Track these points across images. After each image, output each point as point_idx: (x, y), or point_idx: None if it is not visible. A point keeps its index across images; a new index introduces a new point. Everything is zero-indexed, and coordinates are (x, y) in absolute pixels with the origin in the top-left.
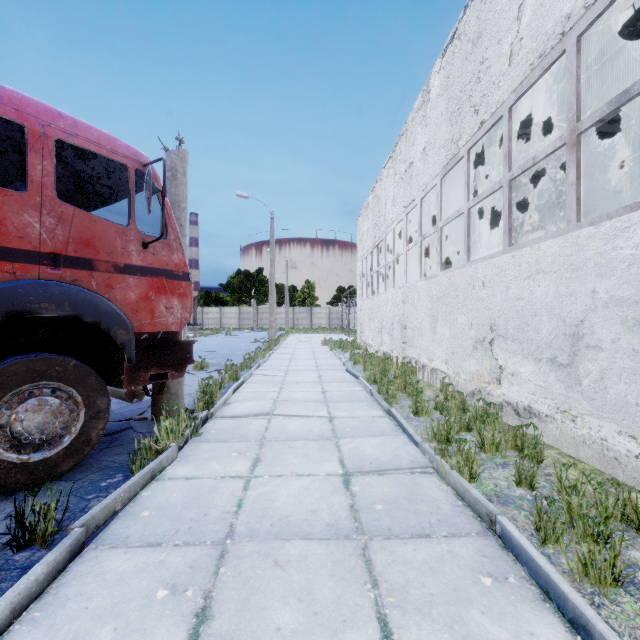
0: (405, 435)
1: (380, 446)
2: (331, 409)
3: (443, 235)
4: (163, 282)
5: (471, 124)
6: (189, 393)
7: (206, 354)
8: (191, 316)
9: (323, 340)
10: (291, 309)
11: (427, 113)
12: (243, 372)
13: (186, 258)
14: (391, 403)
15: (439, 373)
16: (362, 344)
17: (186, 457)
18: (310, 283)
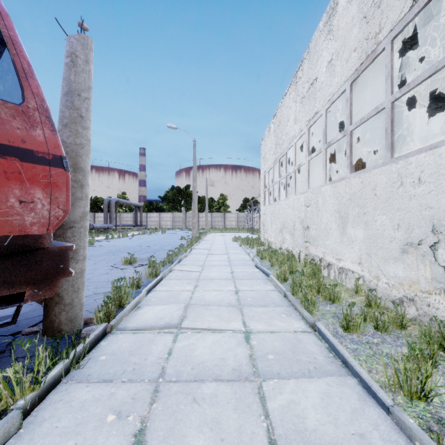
0: (353, 377)
1: (326, 405)
2: (246, 318)
3: (353, 138)
4: (15, 165)
5: (398, 8)
6: (106, 292)
7: (141, 249)
8: (138, 219)
9: (234, 237)
10: (210, 214)
11: (334, 26)
12: (165, 267)
13: (59, 137)
14: (312, 311)
15: (350, 273)
16: (265, 241)
17: (35, 425)
18: (224, 195)
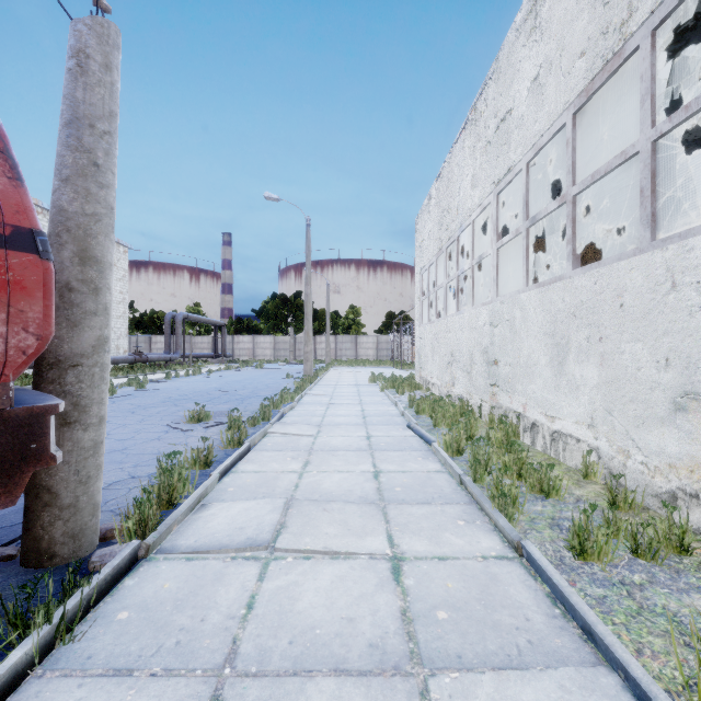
0: (611, 670)
1: None
2: (393, 527)
3: (578, 208)
4: None
5: None
6: (151, 474)
7: (220, 395)
8: (220, 346)
9: (371, 376)
10: (333, 338)
11: (543, 17)
12: (256, 427)
13: (27, 193)
14: (512, 516)
15: (572, 442)
16: (422, 382)
17: None
18: (355, 308)
